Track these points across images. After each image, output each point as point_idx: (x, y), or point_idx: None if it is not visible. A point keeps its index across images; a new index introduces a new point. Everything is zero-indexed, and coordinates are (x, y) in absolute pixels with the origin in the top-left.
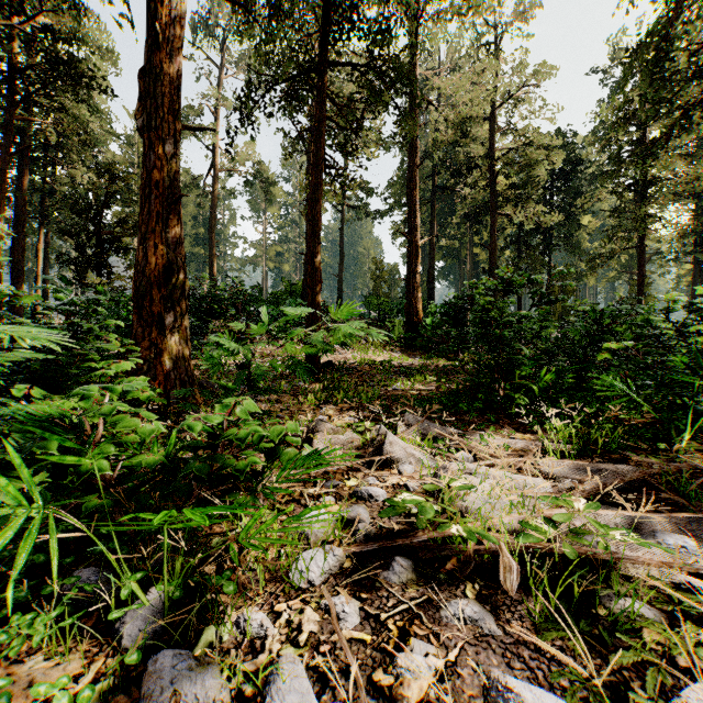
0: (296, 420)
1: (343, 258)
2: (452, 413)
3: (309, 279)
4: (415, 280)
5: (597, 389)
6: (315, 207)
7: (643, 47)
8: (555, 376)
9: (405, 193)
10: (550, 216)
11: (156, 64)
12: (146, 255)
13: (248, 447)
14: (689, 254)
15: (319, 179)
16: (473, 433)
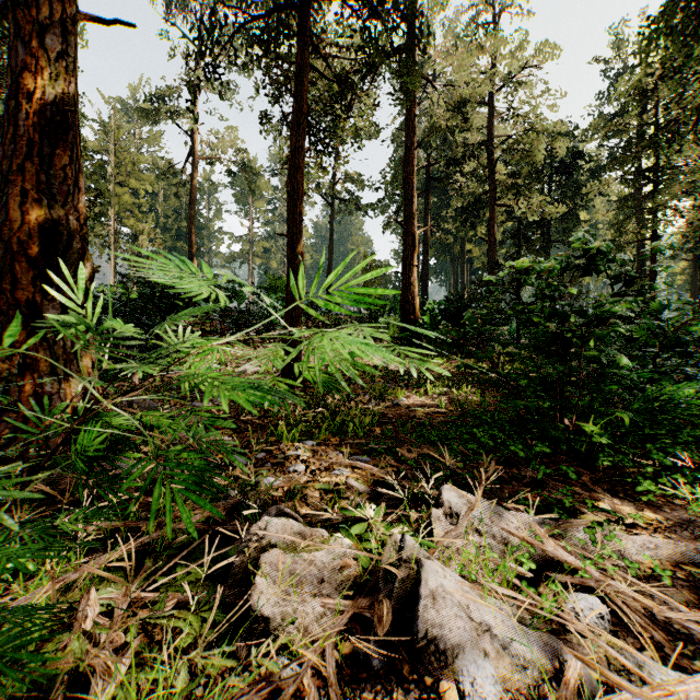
0: (241, 490)
1: (332, 253)
2: (496, 458)
3: (288, 265)
4: (412, 274)
5: None
6: (296, 175)
7: (670, 10)
8: (663, 402)
9: (398, 184)
10: (553, 208)
11: None
12: (8, 207)
13: (123, 576)
14: (689, 251)
15: (300, 141)
16: (573, 525)
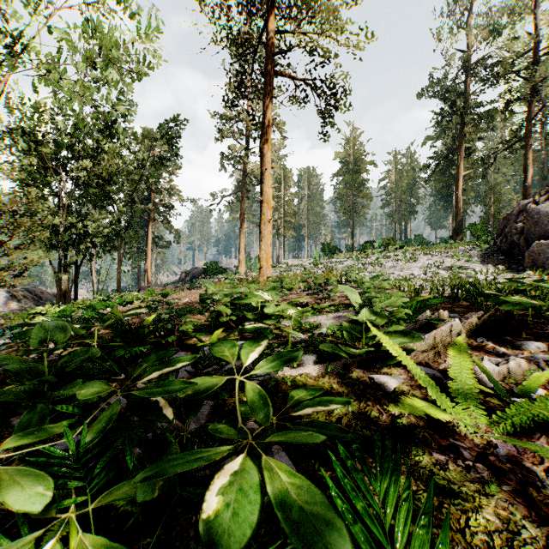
0: None
1: None
2: None
3: None
4: None
5: None
6: None
7: None
8: None
9: None
10: None
11: (525, 188)
12: None
13: None
14: None
15: None
16: None
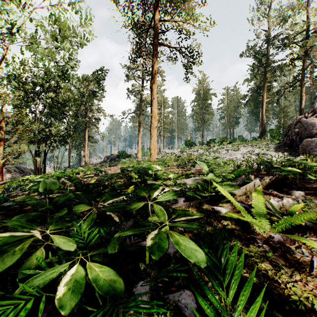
0: None
1: None
2: None
3: None
4: None
5: None
6: None
7: None
8: None
9: None
10: None
11: (300, 109)
12: None
13: None
14: None
15: None
16: None
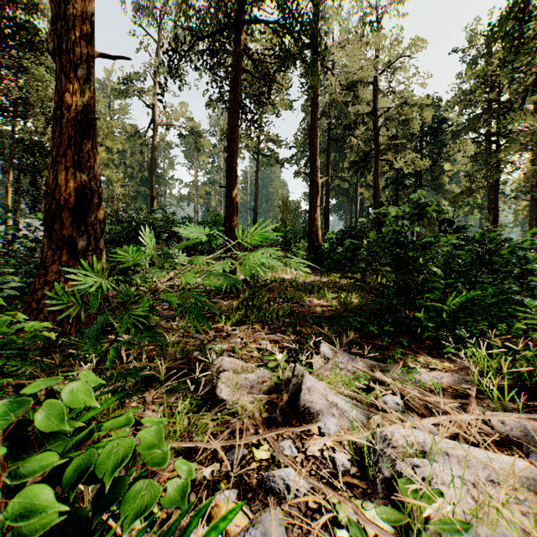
0: (204, 348)
1: (257, 195)
2: (361, 335)
3: (226, 208)
4: (316, 212)
5: (484, 306)
6: (232, 145)
7: (504, 20)
8: (465, 299)
9: (307, 144)
10: (422, 162)
11: None
12: (57, 178)
13: (145, 387)
14: (527, 193)
15: (235, 121)
16: (395, 366)
